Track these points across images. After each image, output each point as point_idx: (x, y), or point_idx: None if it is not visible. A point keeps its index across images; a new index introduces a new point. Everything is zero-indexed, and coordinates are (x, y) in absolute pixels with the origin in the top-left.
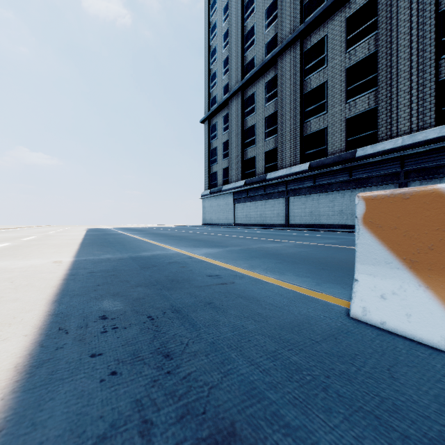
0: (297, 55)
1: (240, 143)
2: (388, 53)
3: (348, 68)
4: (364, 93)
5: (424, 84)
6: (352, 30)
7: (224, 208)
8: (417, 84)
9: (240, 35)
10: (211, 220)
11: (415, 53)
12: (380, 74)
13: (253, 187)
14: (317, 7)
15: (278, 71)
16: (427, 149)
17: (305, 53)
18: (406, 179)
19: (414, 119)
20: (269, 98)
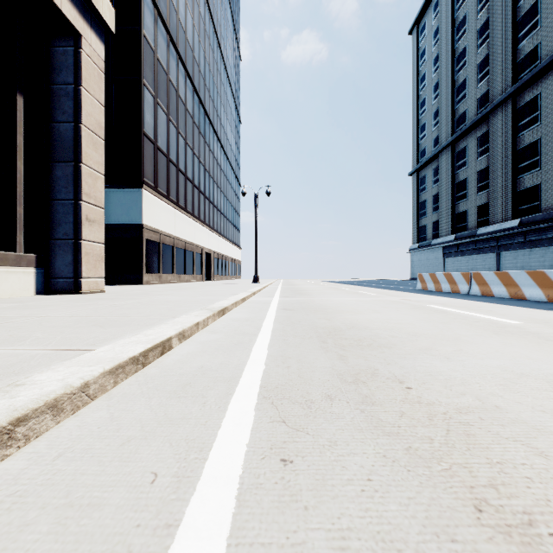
0: (508, 114)
1: (451, 197)
2: None
3: None
4: None
5: None
6: None
7: (433, 262)
8: None
9: (450, 89)
10: None
11: None
12: None
13: (463, 242)
14: (530, 65)
15: (489, 128)
16: None
17: (518, 110)
18: None
19: None
20: (481, 153)
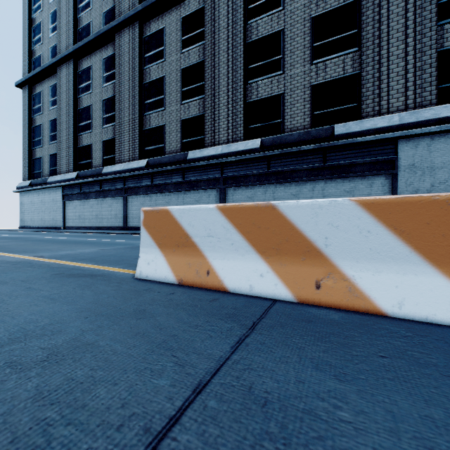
0: (136, 38)
1: (73, 125)
2: (212, 65)
3: (183, 69)
4: (196, 98)
5: (237, 101)
6: (186, 32)
7: (50, 206)
8: (232, 100)
9: None
10: (32, 222)
11: (231, 72)
12: (207, 83)
13: (86, 181)
14: None
15: (116, 49)
16: (237, 159)
17: (145, 40)
18: (224, 185)
19: (230, 131)
20: (107, 78)
